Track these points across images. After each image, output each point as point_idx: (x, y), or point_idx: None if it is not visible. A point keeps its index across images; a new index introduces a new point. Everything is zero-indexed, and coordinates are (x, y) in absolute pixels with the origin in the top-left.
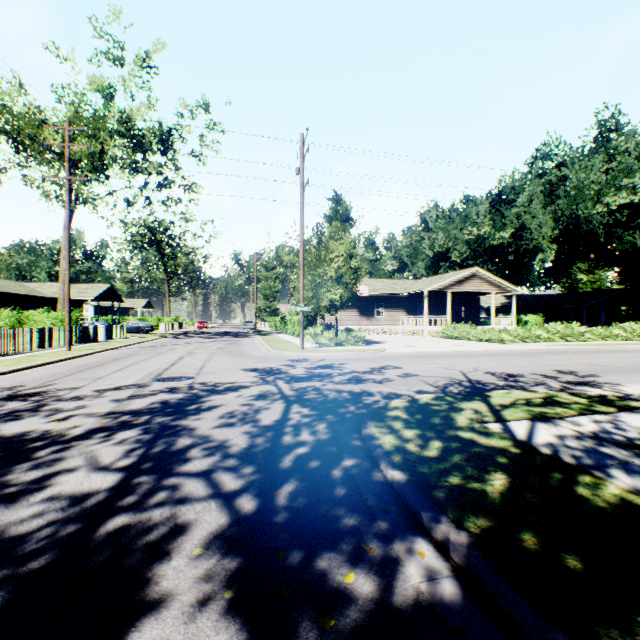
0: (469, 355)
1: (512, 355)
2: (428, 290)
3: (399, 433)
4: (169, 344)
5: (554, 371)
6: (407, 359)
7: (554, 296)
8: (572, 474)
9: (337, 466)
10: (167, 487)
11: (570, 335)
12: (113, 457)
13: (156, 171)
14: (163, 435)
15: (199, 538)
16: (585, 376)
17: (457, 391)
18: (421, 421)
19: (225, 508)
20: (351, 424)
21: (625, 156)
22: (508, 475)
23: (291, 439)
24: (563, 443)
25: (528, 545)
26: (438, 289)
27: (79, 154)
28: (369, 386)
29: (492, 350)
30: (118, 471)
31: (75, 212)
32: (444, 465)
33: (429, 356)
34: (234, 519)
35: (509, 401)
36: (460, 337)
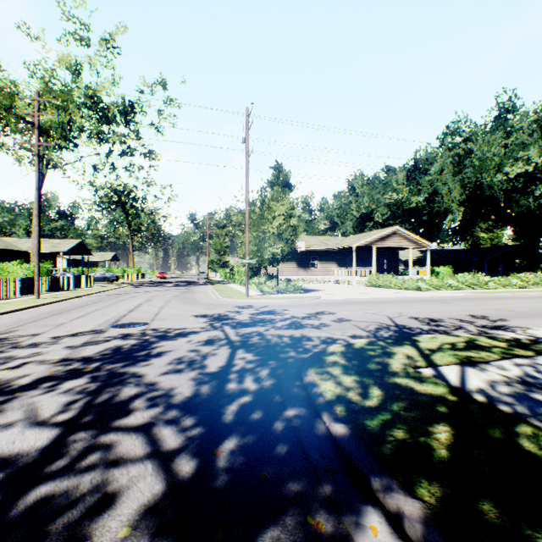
0: (393, 301)
1: (430, 301)
2: (356, 245)
3: (339, 380)
4: (130, 292)
5: (469, 316)
6: (340, 305)
7: (460, 251)
8: (513, 425)
9: (280, 417)
10: (103, 445)
11: (476, 284)
12: (54, 410)
13: (120, 141)
14: (109, 384)
15: (128, 513)
16: (497, 320)
17: (387, 335)
18: (358, 367)
19: (161, 471)
20: (292, 370)
21: (520, 133)
22: (451, 427)
23: (235, 387)
24: (495, 389)
25: (491, 519)
26: (364, 244)
27: (49, 123)
28: (308, 331)
29: (412, 297)
30: (55, 426)
31: (46, 175)
32: (386, 416)
33: (359, 302)
34: (170, 486)
35: (436, 345)
36: (383, 286)
